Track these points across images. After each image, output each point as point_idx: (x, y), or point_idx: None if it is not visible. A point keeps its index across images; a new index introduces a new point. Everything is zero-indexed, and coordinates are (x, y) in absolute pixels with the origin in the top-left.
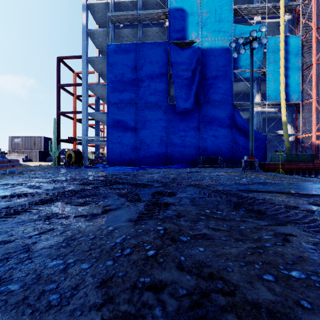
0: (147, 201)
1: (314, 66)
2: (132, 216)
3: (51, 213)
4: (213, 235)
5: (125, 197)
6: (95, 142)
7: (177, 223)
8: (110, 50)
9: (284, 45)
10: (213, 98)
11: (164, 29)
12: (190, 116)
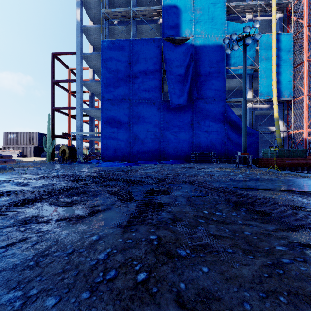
0: (139, 200)
1: (305, 63)
2: (122, 219)
3: (30, 216)
4: (216, 246)
5: (116, 195)
6: (90, 137)
7: (173, 229)
8: (104, 46)
9: (276, 43)
10: (206, 95)
11: (158, 26)
12: (183, 112)
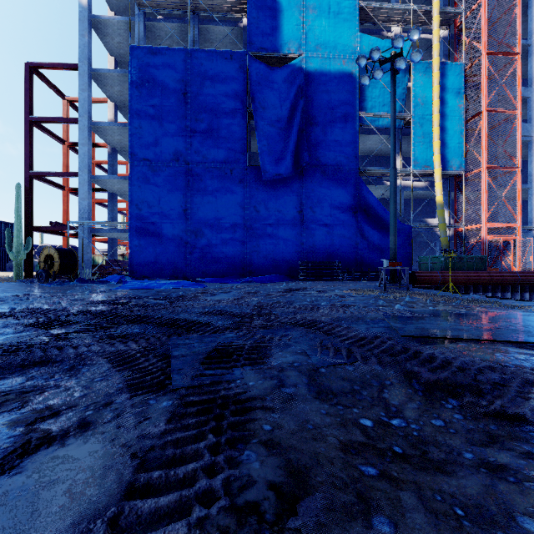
0: (184, 388)
1: (484, 114)
2: (105, 489)
3: None
4: None
5: (130, 367)
6: (107, 232)
7: None
8: (136, 57)
9: (439, 77)
10: (326, 159)
11: (239, 30)
12: (285, 189)
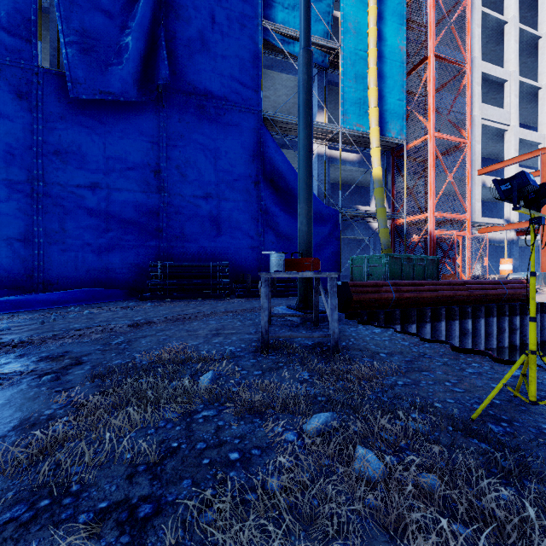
0: None
1: (431, 59)
2: None
3: None
4: None
5: None
6: None
7: None
8: None
9: None
10: (206, 86)
11: None
12: (126, 127)
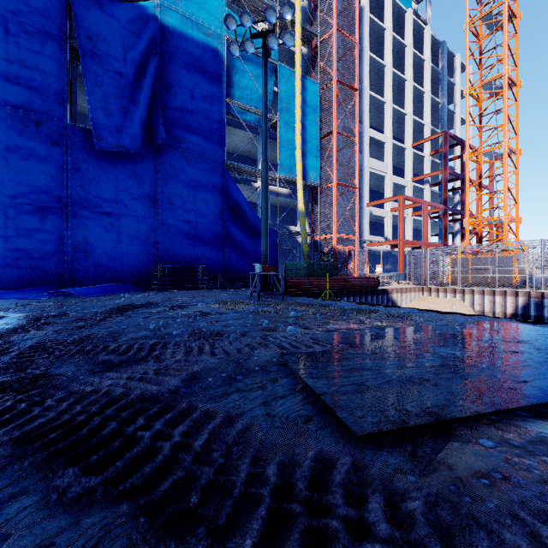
0: None
1: (335, 135)
2: None
3: None
4: None
5: None
6: None
7: None
8: None
9: (301, 88)
10: (188, 142)
11: None
12: (132, 169)
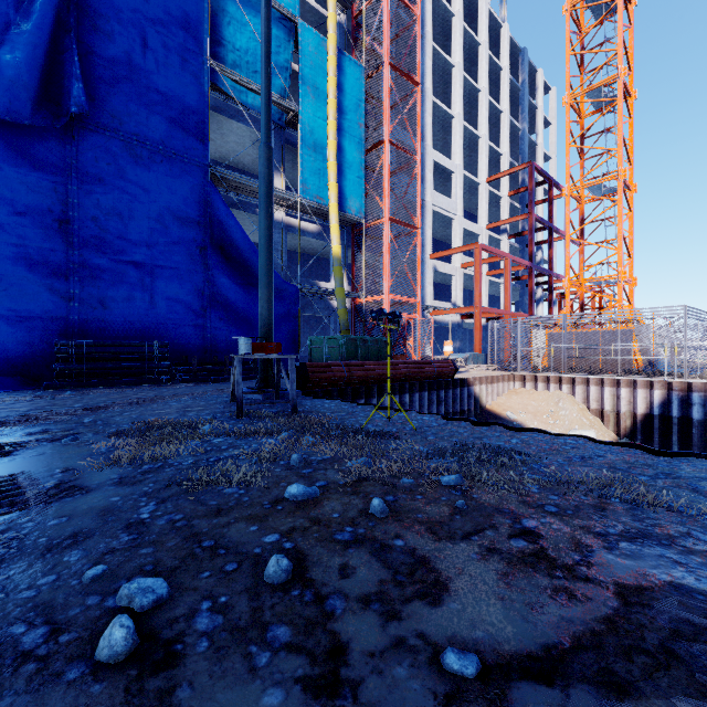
0: None
1: (387, 145)
2: None
3: None
4: None
5: None
6: None
7: None
8: None
9: (336, 66)
10: (135, 122)
11: None
12: (13, 156)
